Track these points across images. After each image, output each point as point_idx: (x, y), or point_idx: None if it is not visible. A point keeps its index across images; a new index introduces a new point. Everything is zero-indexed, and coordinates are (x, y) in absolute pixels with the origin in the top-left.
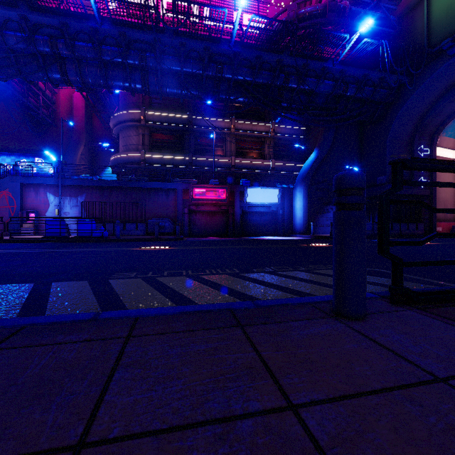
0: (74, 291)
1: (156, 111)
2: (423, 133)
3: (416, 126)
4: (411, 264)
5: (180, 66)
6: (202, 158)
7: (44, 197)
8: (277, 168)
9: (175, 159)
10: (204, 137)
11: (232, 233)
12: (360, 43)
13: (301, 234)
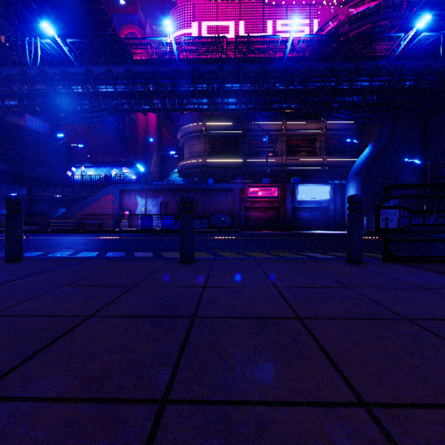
0: (204, 256)
1: (215, 121)
2: None
3: None
4: (395, 240)
5: (239, 86)
6: (255, 160)
7: (134, 199)
8: (329, 163)
9: (231, 162)
10: (256, 140)
11: (284, 227)
12: (417, 37)
13: None
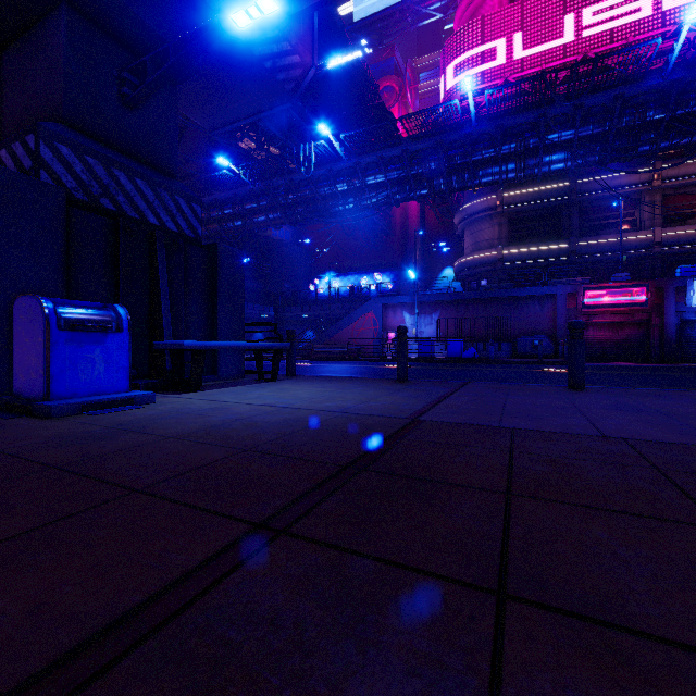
0: None
1: (517, 189)
2: None
3: None
4: None
5: (572, 133)
6: (595, 241)
7: (400, 316)
8: None
9: (548, 250)
10: (596, 207)
11: (659, 357)
12: None
13: None
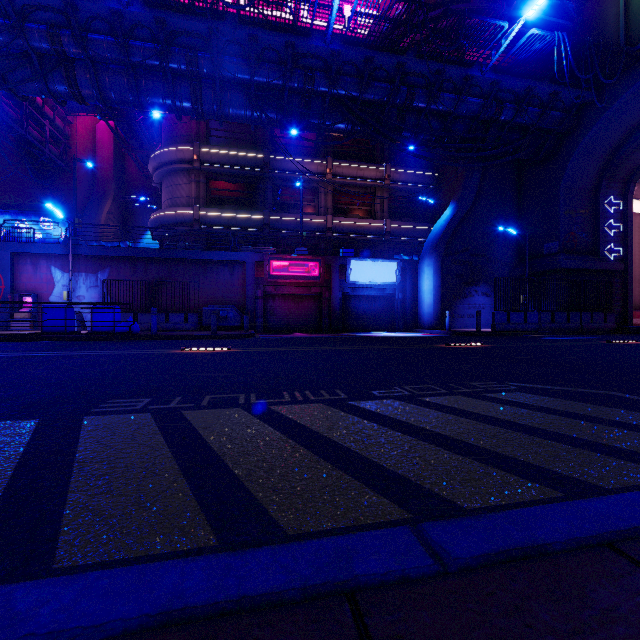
0: None
1: (215, 147)
2: (613, 178)
3: (603, 168)
4: None
5: (249, 73)
6: (284, 218)
7: (47, 273)
8: (394, 232)
9: (245, 219)
10: (287, 187)
11: (329, 327)
12: (525, 36)
13: (431, 328)
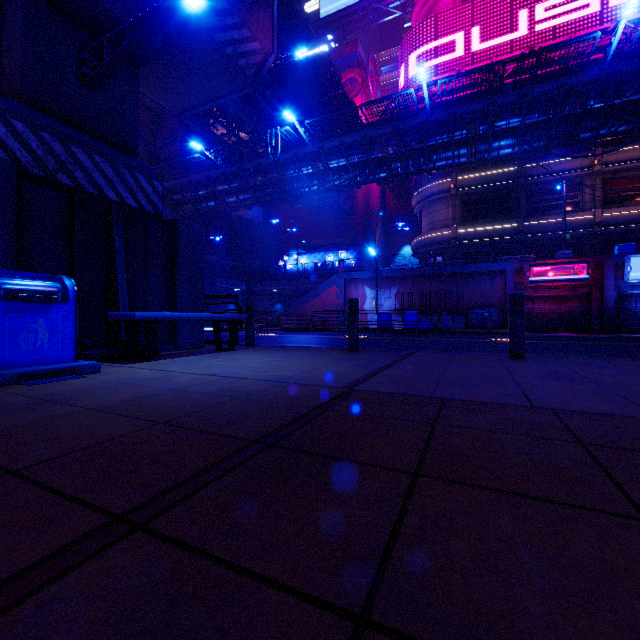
0: None
1: (470, 173)
2: None
3: None
4: None
5: (519, 121)
6: (540, 221)
7: (362, 290)
8: None
9: (497, 229)
10: (542, 189)
11: (599, 328)
12: None
13: None
